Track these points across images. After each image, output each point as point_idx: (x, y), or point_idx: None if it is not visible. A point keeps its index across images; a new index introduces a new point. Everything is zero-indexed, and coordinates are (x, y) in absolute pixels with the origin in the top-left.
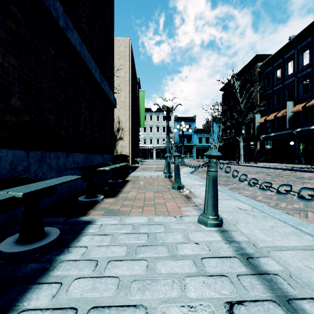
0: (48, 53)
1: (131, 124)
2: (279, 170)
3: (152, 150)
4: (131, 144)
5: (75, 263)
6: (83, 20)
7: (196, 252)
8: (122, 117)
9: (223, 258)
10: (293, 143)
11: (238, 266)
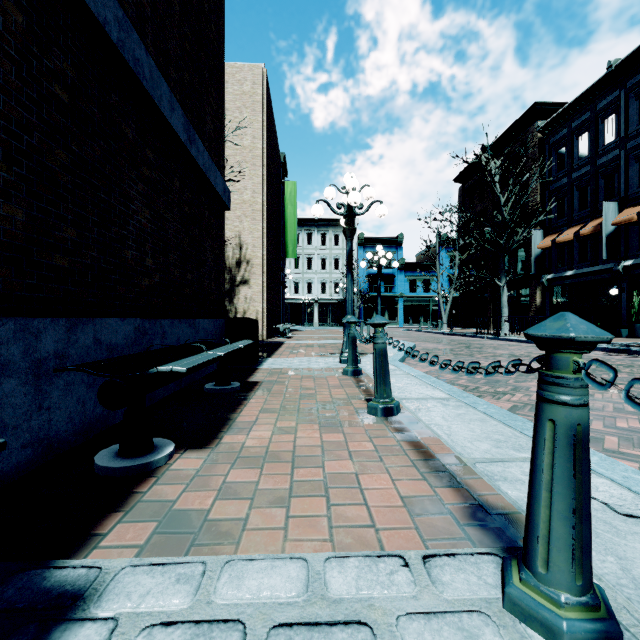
0: None
1: (267, 252)
2: (595, 351)
3: (311, 306)
4: (266, 295)
5: None
6: None
7: None
8: (248, 234)
9: None
10: (616, 293)
11: None
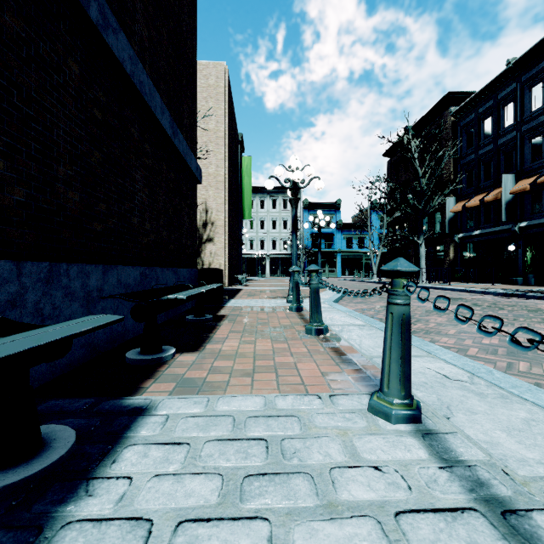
0: (66, 71)
1: (228, 215)
2: (492, 295)
3: (264, 260)
4: (227, 250)
5: (99, 528)
6: (138, 16)
7: (381, 494)
8: (213, 201)
9: (448, 514)
10: (513, 249)
11: (488, 540)
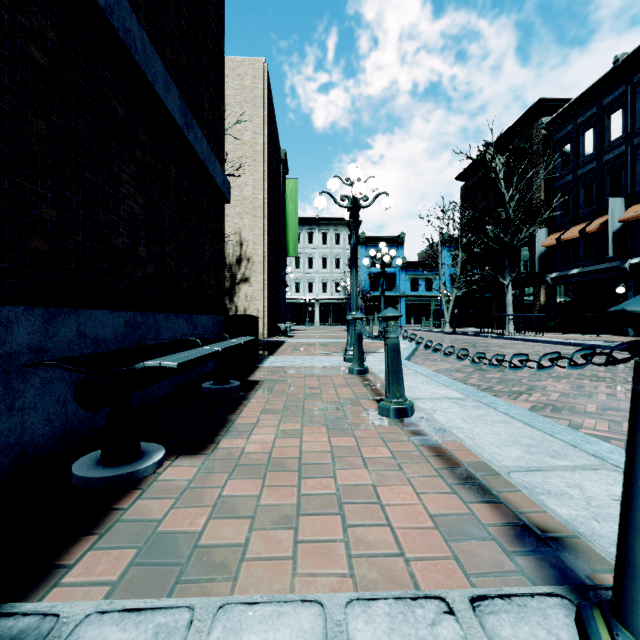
0: None
1: (268, 249)
2: (605, 349)
3: (312, 306)
4: (267, 293)
5: None
6: None
7: None
8: (249, 231)
9: None
10: (623, 291)
11: None
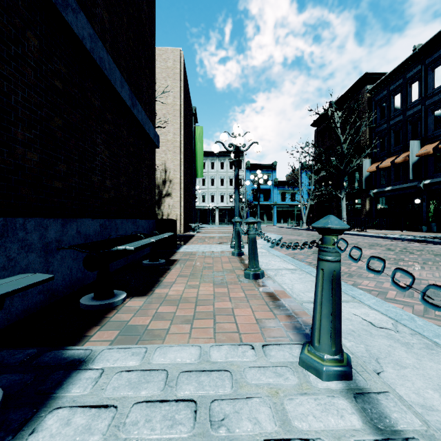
0: (25, 43)
1: (183, 174)
2: (402, 241)
3: (214, 211)
4: (183, 203)
5: None
6: (99, 1)
7: None
8: (170, 163)
9: None
10: (419, 202)
11: None
